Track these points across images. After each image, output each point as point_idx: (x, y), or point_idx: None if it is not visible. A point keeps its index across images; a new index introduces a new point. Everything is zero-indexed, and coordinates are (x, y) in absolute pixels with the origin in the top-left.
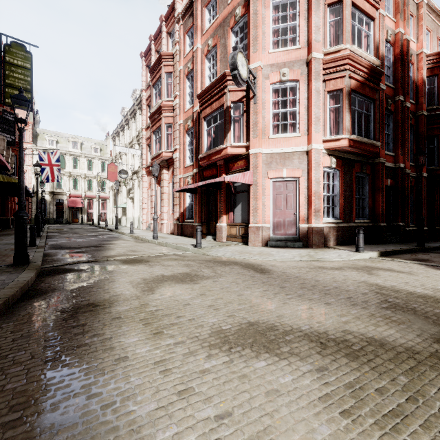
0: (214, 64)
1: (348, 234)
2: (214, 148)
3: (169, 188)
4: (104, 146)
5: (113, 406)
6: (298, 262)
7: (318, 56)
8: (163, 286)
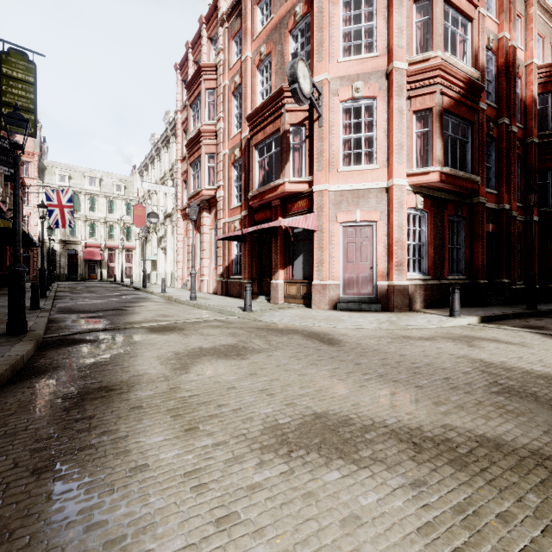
0: (268, 78)
1: (439, 293)
2: (267, 184)
3: (211, 236)
4: (129, 182)
5: (121, 543)
6: (377, 331)
7: (401, 66)
8: (201, 362)
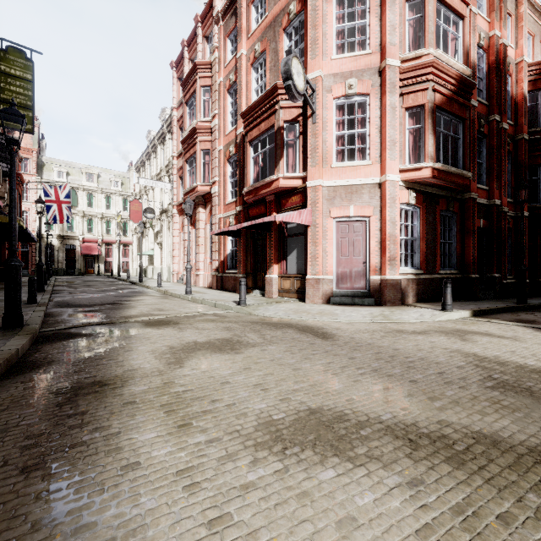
0: (263, 75)
1: (431, 288)
2: (262, 180)
3: (206, 231)
4: (126, 178)
5: None
6: (370, 325)
7: (394, 63)
8: (196, 357)
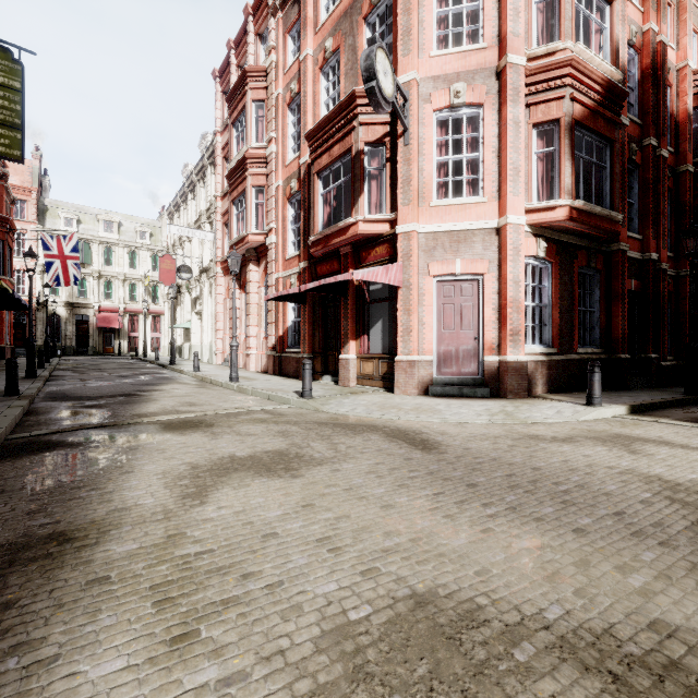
0: (336, 83)
1: (567, 373)
2: (334, 225)
3: (260, 296)
4: (156, 228)
5: None
6: (488, 427)
7: (518, 61)
8: (229, 483)
